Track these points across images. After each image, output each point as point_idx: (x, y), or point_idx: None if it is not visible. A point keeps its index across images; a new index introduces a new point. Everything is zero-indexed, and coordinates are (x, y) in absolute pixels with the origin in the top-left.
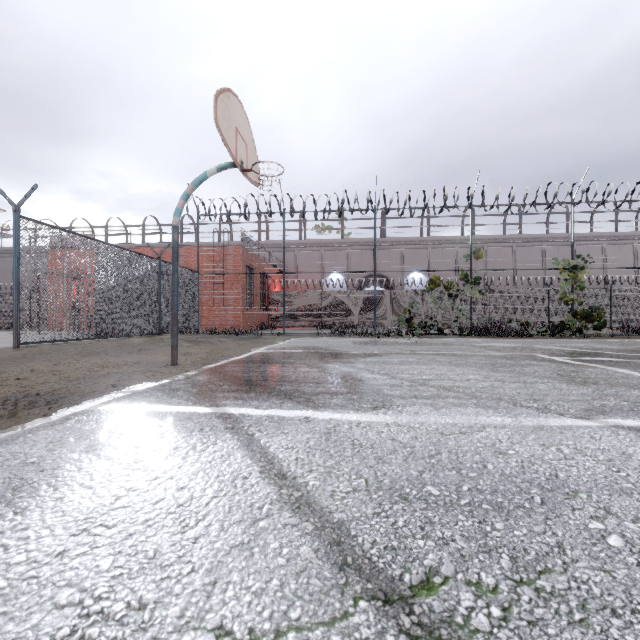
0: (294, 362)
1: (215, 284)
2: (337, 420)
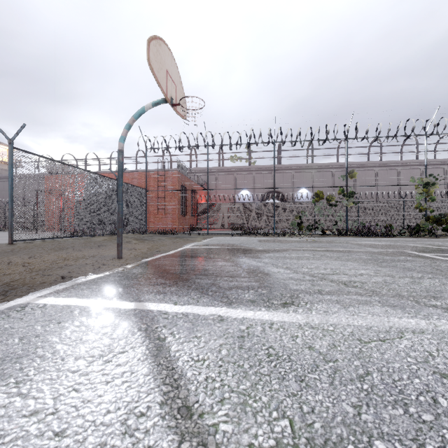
0: (213, 256)
1: (159, 198)
2: (250, 319)
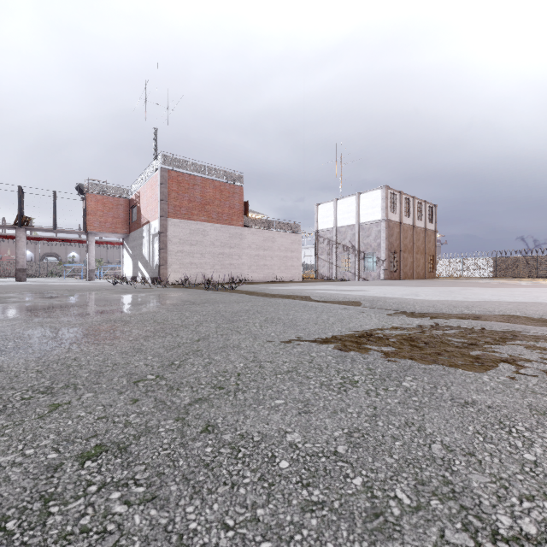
0: None
1: None
2: None
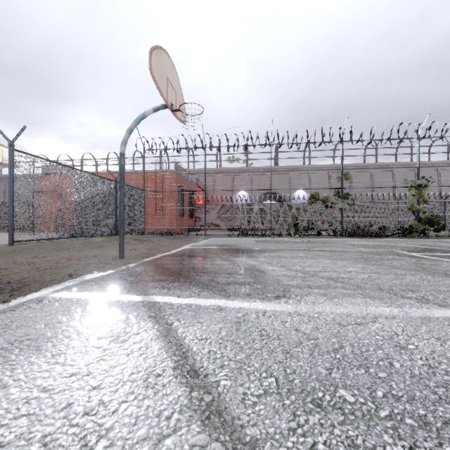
0: (211, 256)
1: (156, 199)
2: (246, 309)
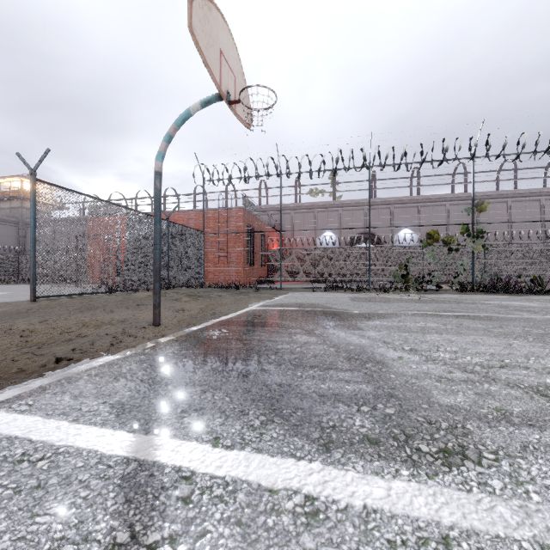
0: (289, 325)
1: (220, 243)
2: (384, 518)
